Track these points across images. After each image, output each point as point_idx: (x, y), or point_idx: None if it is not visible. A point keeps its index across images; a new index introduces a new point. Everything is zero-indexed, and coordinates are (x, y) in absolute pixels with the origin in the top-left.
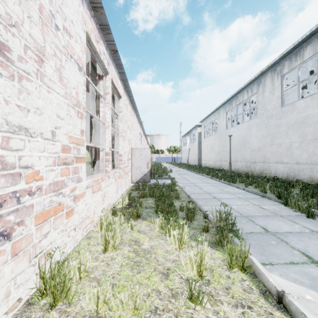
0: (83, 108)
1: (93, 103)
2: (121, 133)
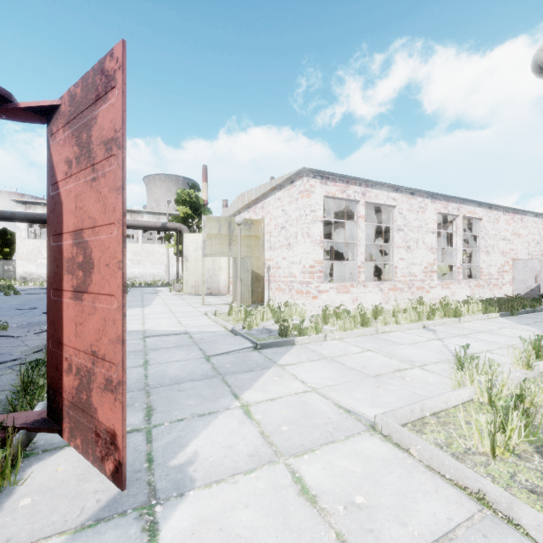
0: (435, 249)
1: None
2: (482, 249)
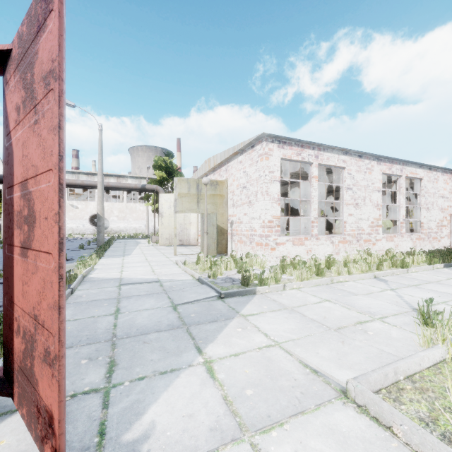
0: (380, 205)
1: None
2: (422, 206)
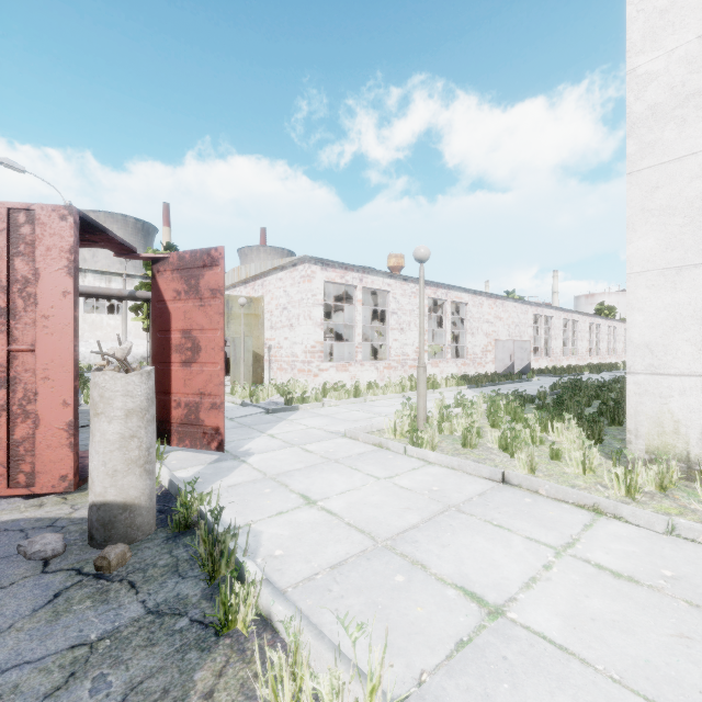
0: (426, 330)
1: (452, 307)
2: (468, 331)
